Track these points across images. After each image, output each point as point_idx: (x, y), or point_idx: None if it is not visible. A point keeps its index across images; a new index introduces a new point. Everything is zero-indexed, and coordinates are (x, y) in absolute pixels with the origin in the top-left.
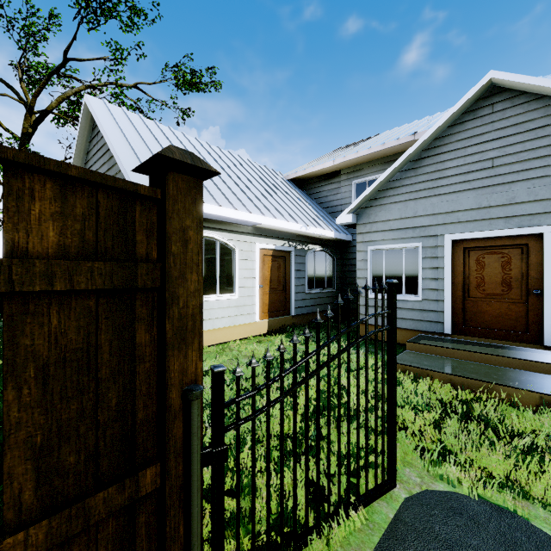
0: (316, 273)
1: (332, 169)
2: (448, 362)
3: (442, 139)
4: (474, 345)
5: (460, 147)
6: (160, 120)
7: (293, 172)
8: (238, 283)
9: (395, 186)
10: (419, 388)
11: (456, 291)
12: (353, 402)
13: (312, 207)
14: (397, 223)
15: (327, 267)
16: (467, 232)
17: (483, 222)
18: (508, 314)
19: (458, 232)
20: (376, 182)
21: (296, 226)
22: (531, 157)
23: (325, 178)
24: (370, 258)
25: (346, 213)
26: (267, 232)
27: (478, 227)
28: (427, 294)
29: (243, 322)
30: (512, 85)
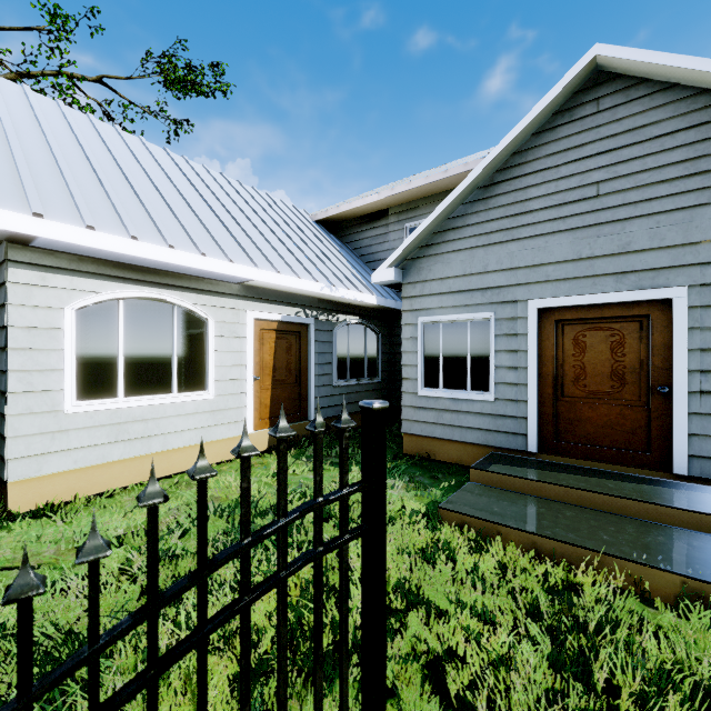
0: (350, 356)
1: (377, 206)
2: (531, 505)
3: (525, 153)
4: (571, 473)
5: (550, 166)
6: (142, 133)
7: (323, 210)
8: (215, 374)
9: (457, 226)
10: (484, 560)
11: (545, 387)
12: (357, 610)
13: (348, 261)
14: (459, 282)
15: (368, 347)
16: (560, 297)
17: (584, 281)
18: (620, 424)
19: (547, 295)
20: (429, 218)
21: (314, 286)
22: (655, 181)
23: (368, 220)
24: (421, 335)
25: (386, 267)
26: (267, 294)
27: (576, 289)
28: (502, 391)
29: (223, 436)
30: (627, 68)
